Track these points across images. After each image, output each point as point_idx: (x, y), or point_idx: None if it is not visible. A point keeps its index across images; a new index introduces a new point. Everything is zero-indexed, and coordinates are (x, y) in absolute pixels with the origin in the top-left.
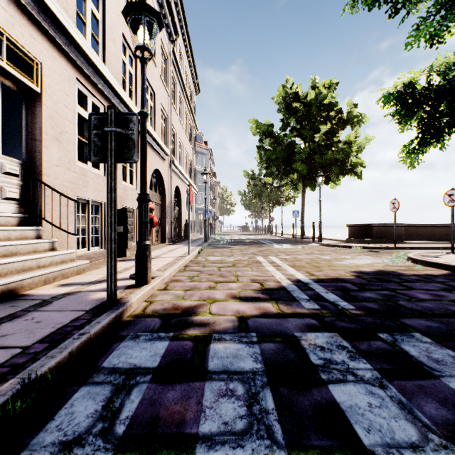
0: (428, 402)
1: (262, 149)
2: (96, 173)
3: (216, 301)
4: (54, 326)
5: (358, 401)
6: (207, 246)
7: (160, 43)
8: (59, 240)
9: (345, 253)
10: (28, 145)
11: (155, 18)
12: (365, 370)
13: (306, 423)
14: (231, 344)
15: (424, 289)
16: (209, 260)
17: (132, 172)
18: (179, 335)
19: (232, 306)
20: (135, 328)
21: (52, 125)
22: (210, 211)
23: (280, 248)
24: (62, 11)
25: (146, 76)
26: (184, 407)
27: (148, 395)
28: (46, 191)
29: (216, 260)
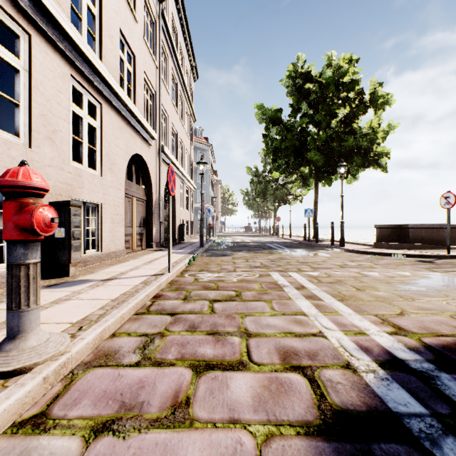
0: None
1: (269, 138)
2: (5, 138)
3: None
4: None
5: None
6: (203, 252)
7: None
8: None
9: (393, 265)
10: None
11: None
12: None
13: None
14: None
15: None
16: (199, 281)
17: (95, 152)
18: None
19: None
20: None
21: None
22: (208, 209)
23: (297, 256)
24: None
25: None
26: None
27: None
28: None
29: (210, 281)
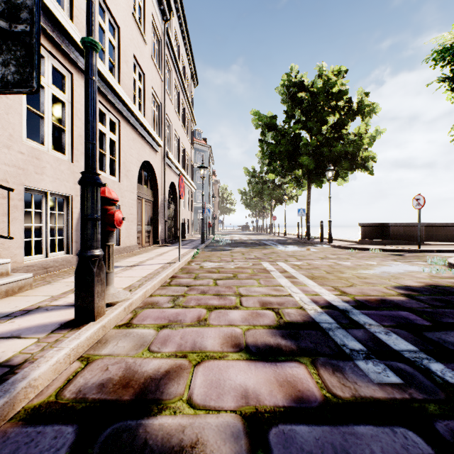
0: None
1: (265, 143)
2: (57, 157)
3: (205, 359)
4: None
5: None
6: (204, 248)
7: (151, 19)
8: None
9: (366, 257)
10: None
11: None
12: None
13: None
14: None
15: None
16: (204, 268)
17: (114, 161)
18: None
19: (233, 373)
20: None
21: None
22: (208, 209)
23: (287, 251)
24: None
25: None
26: None
27: None
28: None
29: (213, 268)
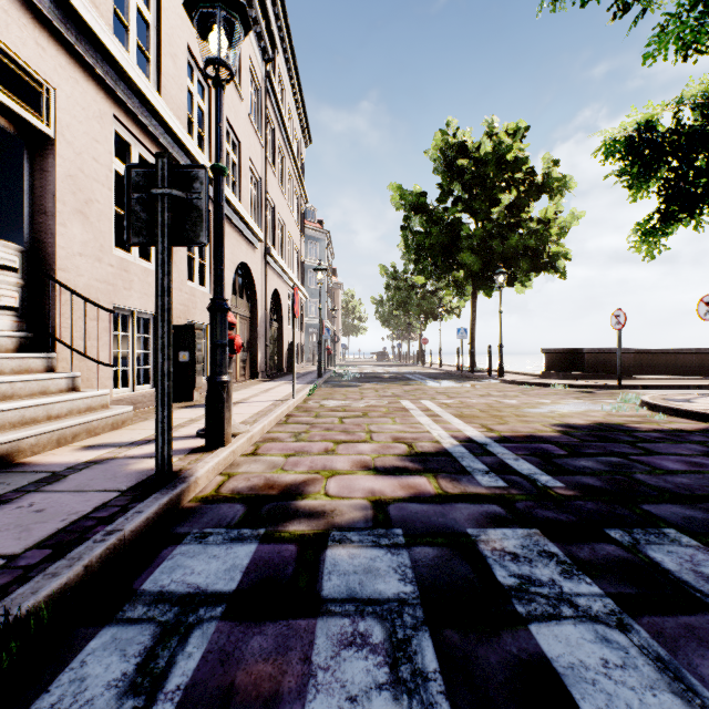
0: (706, 657)
1: (409, 232)
2: (145, 267)
3: (336, 474)
4: (65, 519)
5: (584, 655)
6: (322, 383)
7: (248, 64)
8: (84, 375)
9: (542, 395)
10: (34, 221)
11: (237, 14)
12: (590, 597)
13: (496, 699)
14: (361, 549)
15: (673, 454)
16: (325, 406)
17: (204, 266)
18: (274, 534)
19: (362, 482)
20: (201, 521)
21: (72, 189)
22: (327, 329)
23: (438, 387)
24: (89, 5)
25: (222, 108)
26: (279, 668)
27: (218, 644)
28: (63, 295)
29: (337, 406)
